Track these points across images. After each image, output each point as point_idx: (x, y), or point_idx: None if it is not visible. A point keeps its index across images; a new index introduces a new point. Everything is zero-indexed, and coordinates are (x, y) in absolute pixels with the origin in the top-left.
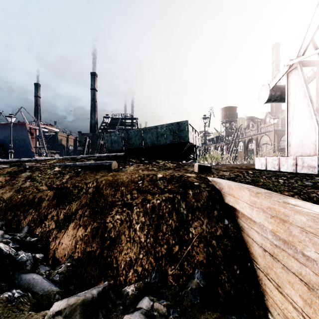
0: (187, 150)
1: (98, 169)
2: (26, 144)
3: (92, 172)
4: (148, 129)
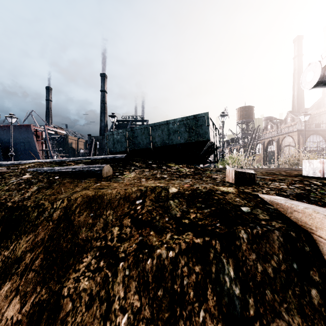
0: (206, 151)
1: (83, 177)
2: (31, 147)
3: (72, 182)
4: (158, 125)
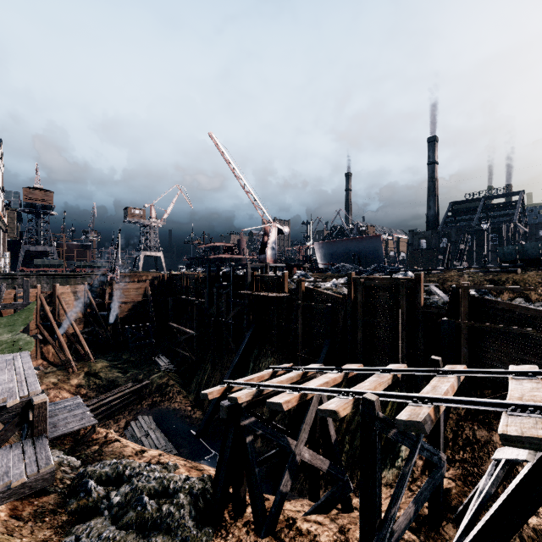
0: None
1: (507, 273)
2: (378, 255)
3: (505, 274)
4: None
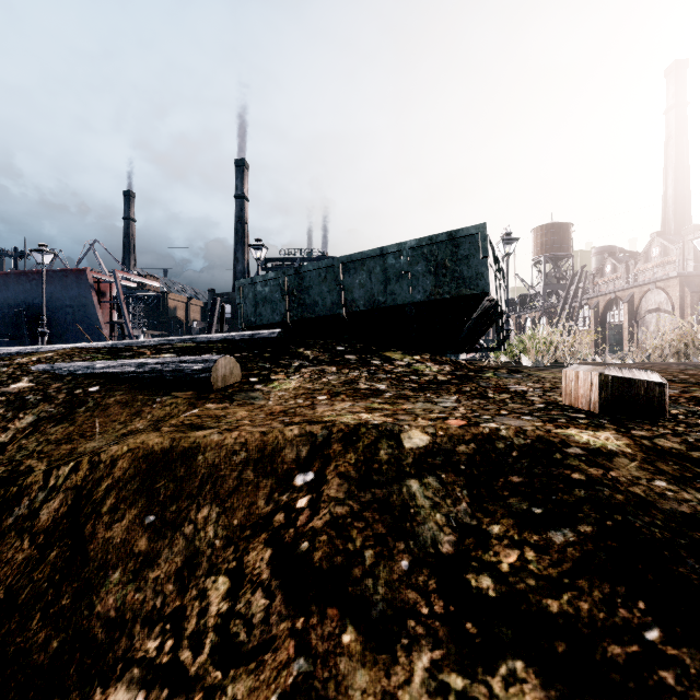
0: (477, 321)
1: (162, 388)
2: (87, 316)
3: (128, 402)
4: (359, 261)
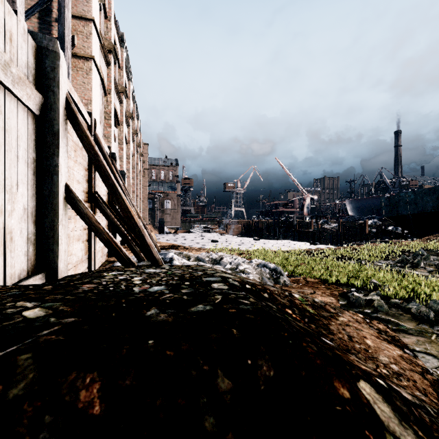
0: None
1: None
2: None
3: None
4: None
